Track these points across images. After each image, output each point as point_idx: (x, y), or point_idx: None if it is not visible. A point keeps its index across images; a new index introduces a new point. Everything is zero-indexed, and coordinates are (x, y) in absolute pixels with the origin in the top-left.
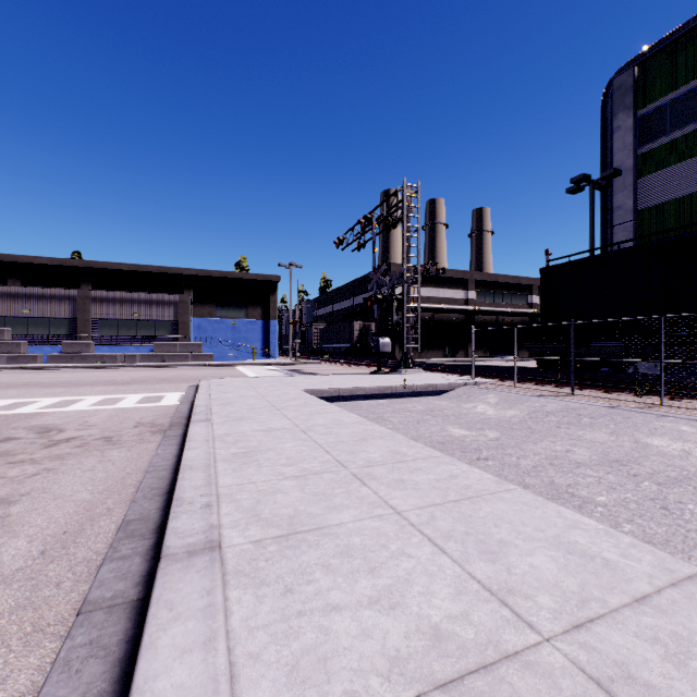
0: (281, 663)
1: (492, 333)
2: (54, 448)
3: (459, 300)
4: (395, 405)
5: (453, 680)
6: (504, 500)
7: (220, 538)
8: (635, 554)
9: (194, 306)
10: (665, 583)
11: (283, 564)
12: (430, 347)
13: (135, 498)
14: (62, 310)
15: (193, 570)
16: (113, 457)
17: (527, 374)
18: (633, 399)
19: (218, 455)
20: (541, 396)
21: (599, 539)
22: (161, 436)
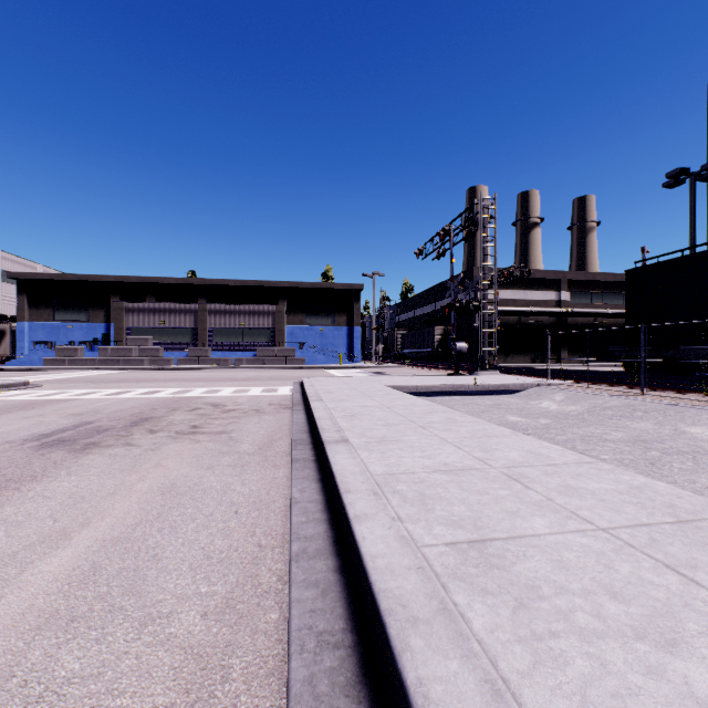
0: (382, 464)
1: (589, 337)
2: (229, 413)
3: (549, 301)
4: (466, 400)
5: (448, 470)
6: (510, 438)
7: (348, 440)
8: (568, 456)
9: (287, 315)
10: (572, 462)
11: (380, 447)
12: (516, 352)
13: (293, 433)
14: (187, 322)
15: (340, 445)
16: (267, 419)
17: (608, 377)
18: (702, 398)
19: (335, 415)
20: (608, 396)
21: (553, 451)
22: (289, 410)
